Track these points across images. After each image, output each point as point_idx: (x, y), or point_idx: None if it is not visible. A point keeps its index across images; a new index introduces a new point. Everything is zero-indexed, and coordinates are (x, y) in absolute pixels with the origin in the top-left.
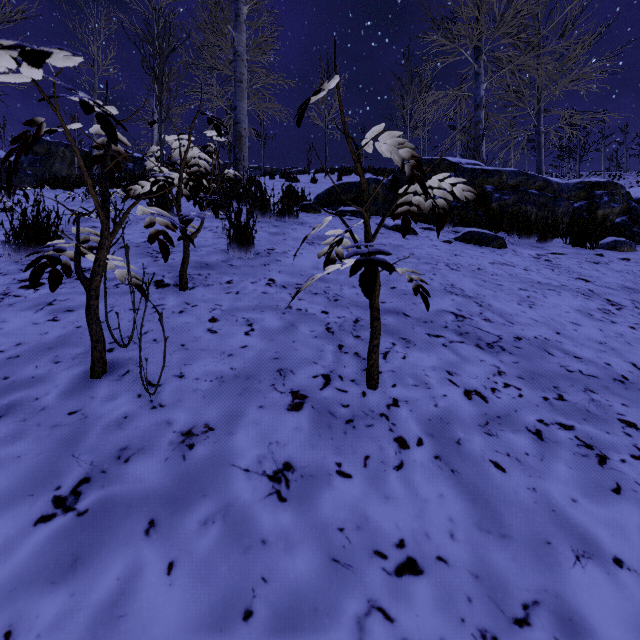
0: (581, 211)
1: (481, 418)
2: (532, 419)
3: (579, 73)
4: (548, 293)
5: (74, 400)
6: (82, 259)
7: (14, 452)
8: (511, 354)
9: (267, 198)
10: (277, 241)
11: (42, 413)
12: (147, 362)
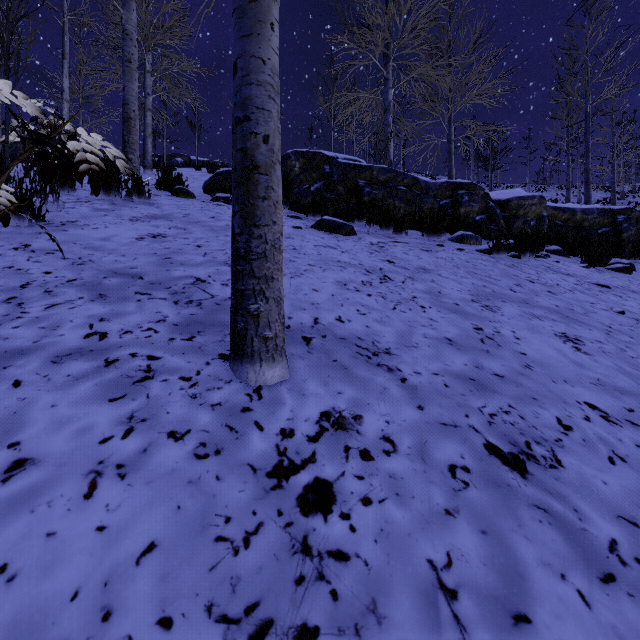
0: (446, 208)
1: (69, 351)
2: (126, 352)
3: (481, 88)
4: (332, 269)
5: None
6: None
7: None
8: (200, 308)
9: (112, 176)
10: (93, 216)
11: None
12: None
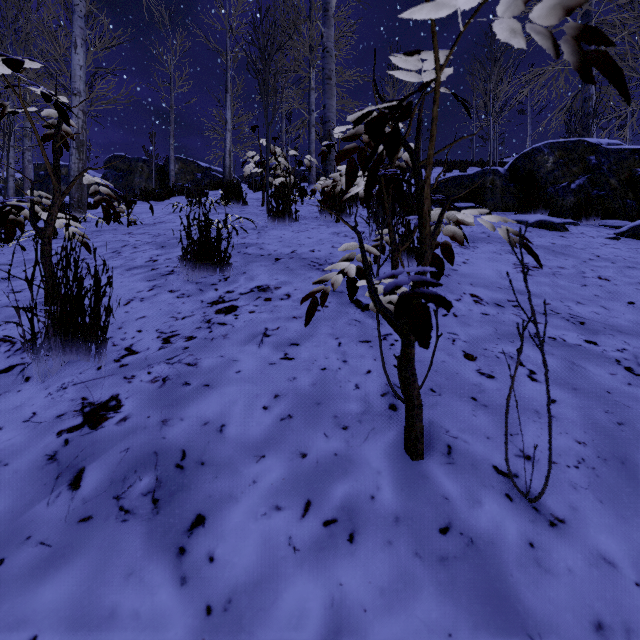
0: None
1: None
2: None
3: None
4: None
5: (424, 502)
6: (250, 275)
7: (433, 622)
8: None
9: None
10: None
11: (402, 528)
12: (458, 429)
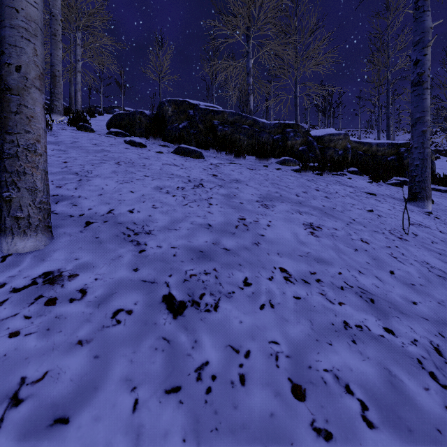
0: (278, 141)
1: None
2: None
3: (317, 60)
4: (161, 178)
5: None
6: None
7: None
8: None
9: None
10: None
11: None
12: None
